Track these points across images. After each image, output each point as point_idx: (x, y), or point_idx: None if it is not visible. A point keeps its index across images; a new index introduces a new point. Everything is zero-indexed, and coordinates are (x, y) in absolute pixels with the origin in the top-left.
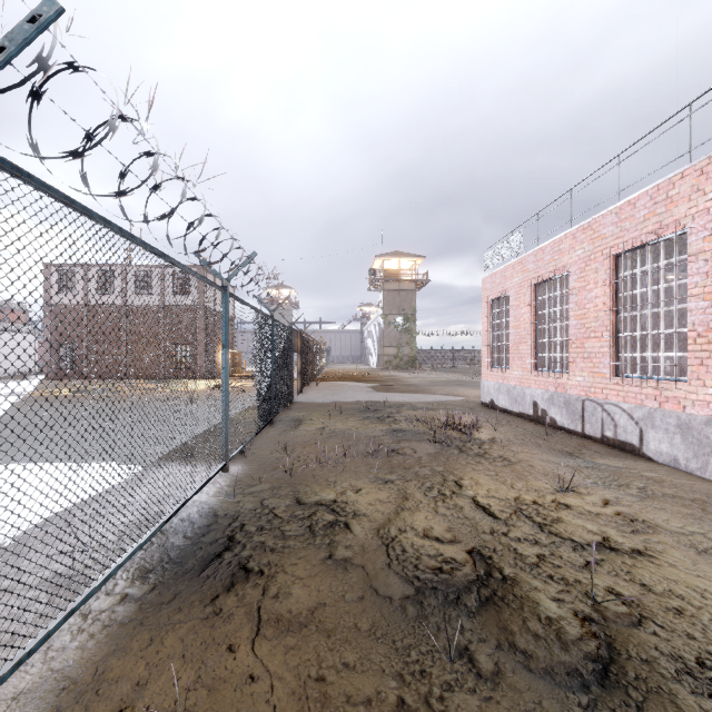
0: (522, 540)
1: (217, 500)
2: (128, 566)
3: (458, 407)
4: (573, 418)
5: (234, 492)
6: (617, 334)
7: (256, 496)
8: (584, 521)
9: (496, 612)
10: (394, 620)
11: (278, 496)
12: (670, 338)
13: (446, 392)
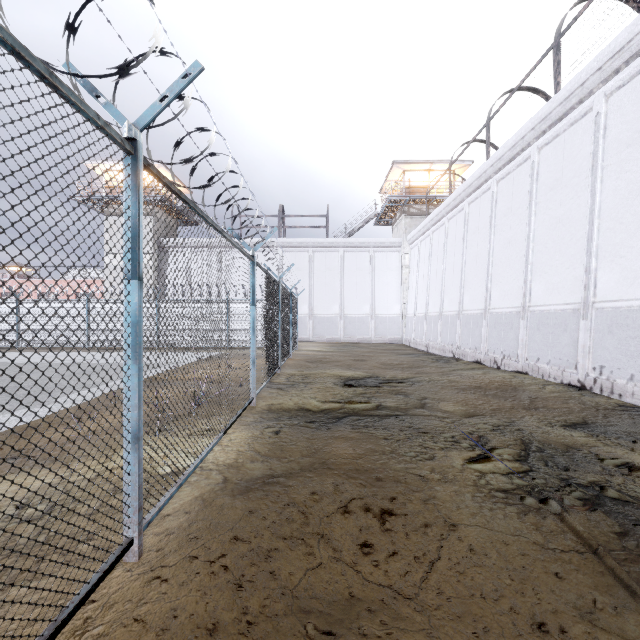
0: None
1: None
2: None
3: None
4: None
5: None
6: None
7: None
8: None
9: None
10: None
11: None
12: None
13: None
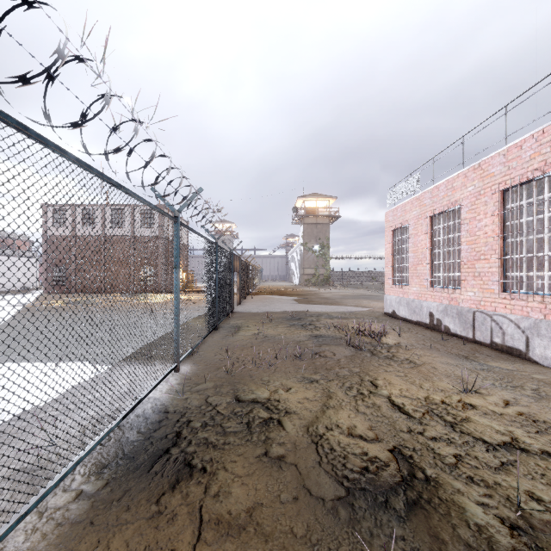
0: (437, 439)
1: (168, 397)
2: (86, 461)
3: (366, 316)
4: (465, 327)
5: (182, 390)
6: (505, 256)
7: (201, 394)
8: (491, 421)
9: (425, 517)
10: (328, 524)
11: (220, 394)
12: (540, 261)
13: (355, 304)
